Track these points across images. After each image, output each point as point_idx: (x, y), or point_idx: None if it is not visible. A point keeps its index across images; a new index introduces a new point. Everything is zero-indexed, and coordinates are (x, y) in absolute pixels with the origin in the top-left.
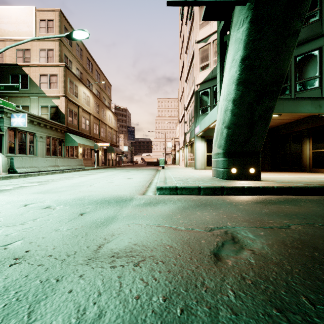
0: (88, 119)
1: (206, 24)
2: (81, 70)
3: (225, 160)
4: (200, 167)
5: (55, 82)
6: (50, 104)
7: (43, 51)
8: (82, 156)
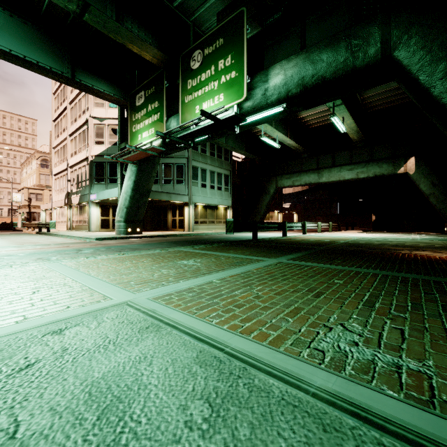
0: None
1: (101, 106)
2: None
3: (125, 224)
4: (95, 230)
5: None
6: None
7: None
8: None
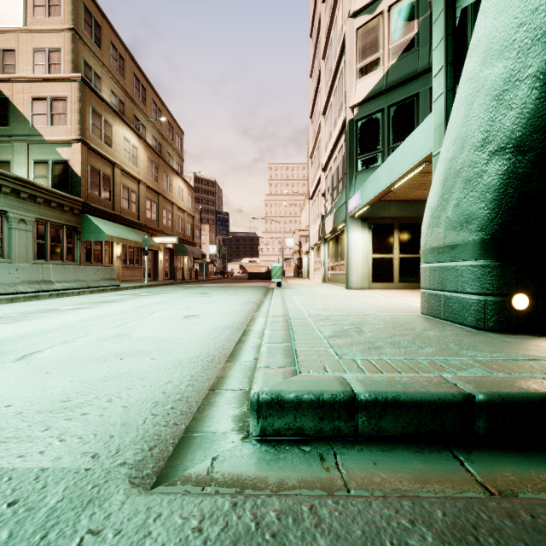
0: (135, 190)
1: None
2: (122, 97)
3: (488, 266)
4: (358, 285)
5: (62, 112)
6: (53, 156)
7: (40, 54)
8: (122, 261)
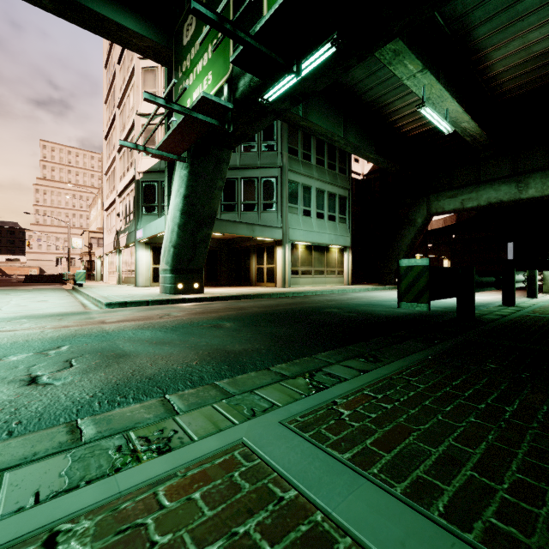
0: None
1: None
2: None
3: (172, 276)
4: (143, 284)
5: None
6: None
7: None
8: None
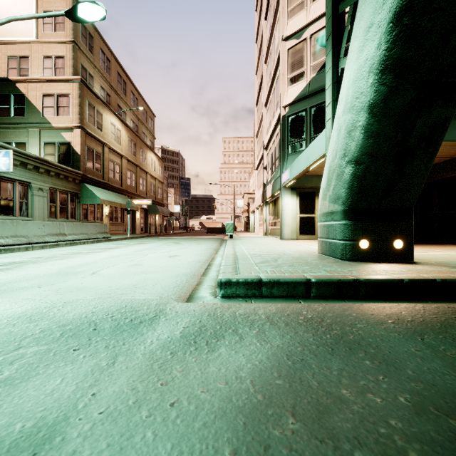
0: (118, 163)
1: (299, 9)
2: (109, 91)
3: (347, 224)
4: (289, 237)
5: (66, 105)
6: (59, 139)
7: (48, 60)
8: (109, 219)
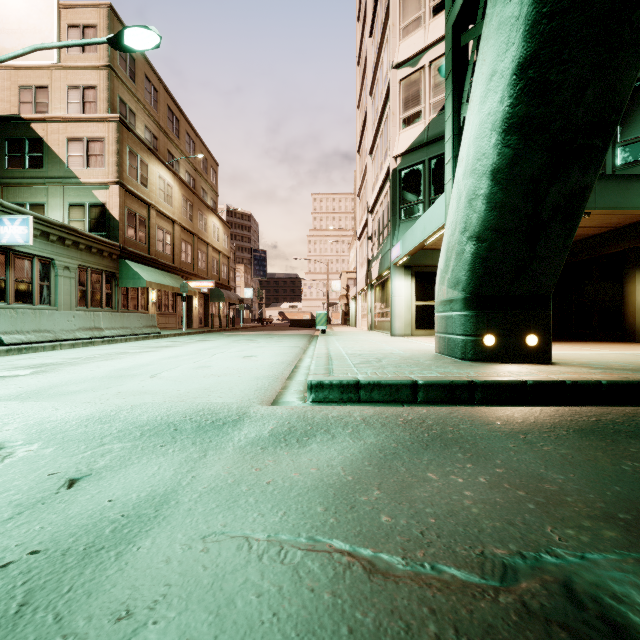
0: (169, 232)
1: (415, 26)
2: (156, 132)
3: (468, 315)
4: (401, 332)
5: (99, 154)
6: (89, 199)
7: (74, 91)
8: (157, 307)
